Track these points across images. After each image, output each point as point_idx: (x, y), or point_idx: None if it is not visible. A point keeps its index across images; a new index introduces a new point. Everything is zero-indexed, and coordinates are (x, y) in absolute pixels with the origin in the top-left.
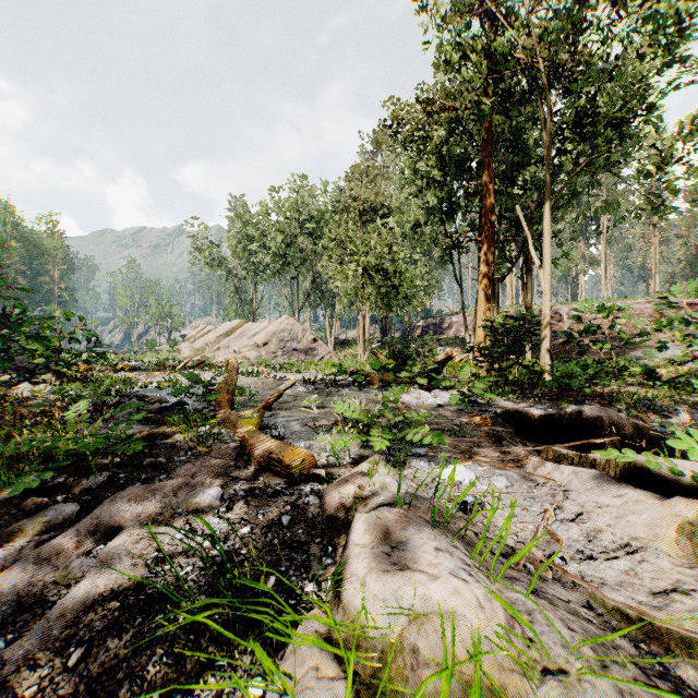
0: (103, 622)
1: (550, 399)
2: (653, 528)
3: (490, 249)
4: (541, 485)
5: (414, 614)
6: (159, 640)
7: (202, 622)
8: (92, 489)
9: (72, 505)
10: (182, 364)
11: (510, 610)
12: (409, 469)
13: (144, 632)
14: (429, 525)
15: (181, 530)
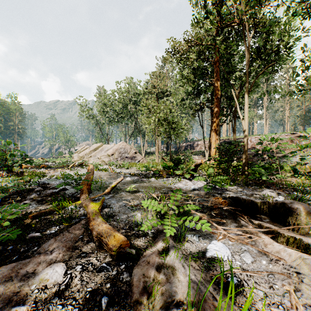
0: None
1: (252, 186)
2: None
3: (218, 111)
4: (274, 262)
5: None
6: None
7: None
8: None
9: None
10: (72, 165)
11: None
12: (187, 243)
13: None
14: None
15: None
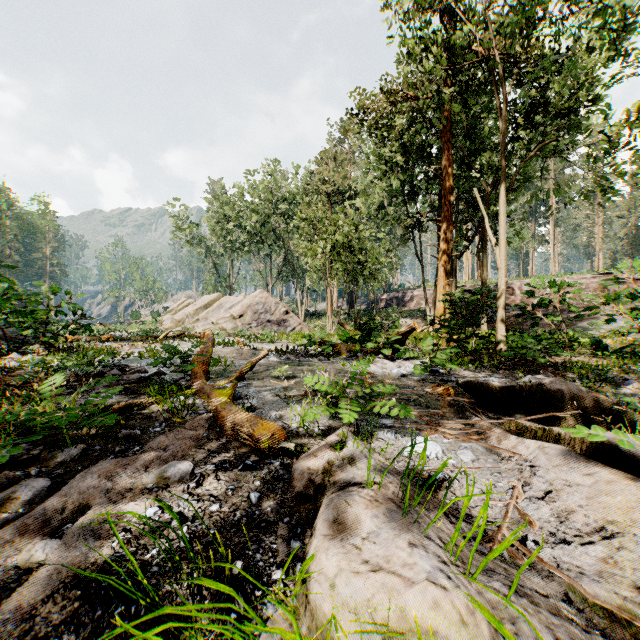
0: (61, 613)
1: (507, 369)
2: (629, 512)
3: (449, 228)
4: (507, 459)
5: (390, 631)
6: (118, 637)
7: (164, 614)
8: (65, 462)
9: (43, 480)
10: (163, 335)
11: (495, 623)
12: (376, 441)
13: (103, 626)
14: (400, 510)
15: (150, 508)
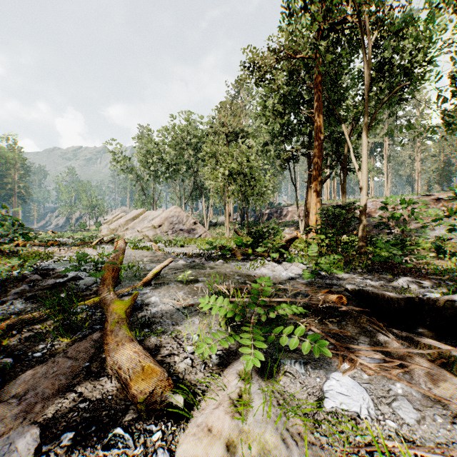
0: None
1: (377, 272)
2: None
3: (319, 158)
4: None
5: None
6: None
7: None
8: None
9: None
10: (97, 241)
11: None
12: (284, 377)
13: None
14: None
15: None
